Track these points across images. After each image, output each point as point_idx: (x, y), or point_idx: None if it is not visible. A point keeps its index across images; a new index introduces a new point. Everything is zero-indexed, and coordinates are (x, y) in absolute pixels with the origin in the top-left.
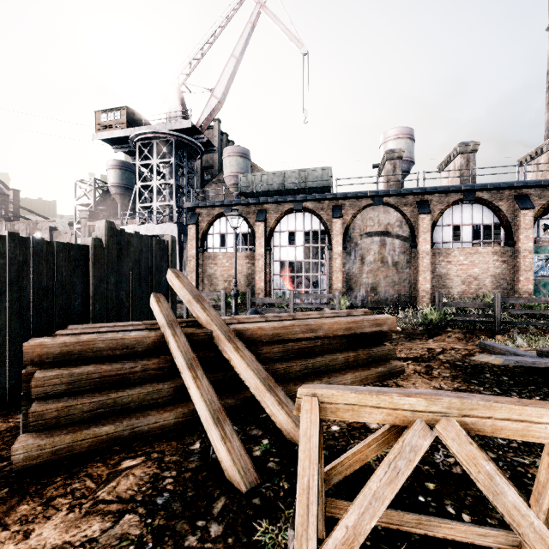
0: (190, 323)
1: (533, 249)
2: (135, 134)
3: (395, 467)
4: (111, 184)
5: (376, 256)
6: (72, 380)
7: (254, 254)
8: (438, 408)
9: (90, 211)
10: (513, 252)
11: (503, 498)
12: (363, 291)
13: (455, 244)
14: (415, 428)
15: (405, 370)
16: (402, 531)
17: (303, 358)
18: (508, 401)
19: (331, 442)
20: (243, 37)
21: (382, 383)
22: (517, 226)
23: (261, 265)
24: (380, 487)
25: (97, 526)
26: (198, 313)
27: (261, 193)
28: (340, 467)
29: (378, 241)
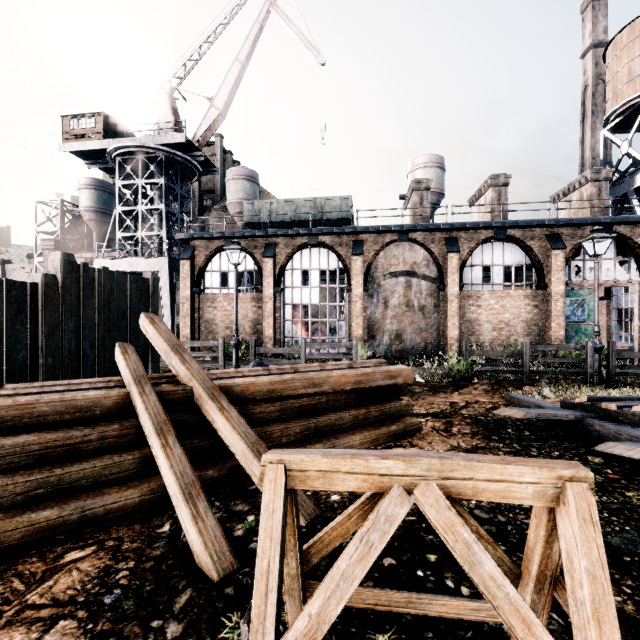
0: (168, 379)
1: (565, 292)
2: (114, 147)
3: (368, 542)
4: (85, 207)
5: (401, 300)
6: (1, 454)
7: (261, 296)
8: (417, 471)
9: (56, 241)
10: (545, 296)
11: (480, 569)
12: (386, 338)
13: (485, 287)
14: (392, 495)
15: (423, 427)
16: (394, 612)
17: (304, 418)
18: (491, 459)
19: (328, 514)
20: (249, 38)
21: (395, 444)
22: (549, 267)
23: (269, 309)
24: (350, 566)
25: (19, 639)
26: (176, 367)
27: (270, 224)
28: (320, 544)
29: (403, 282)
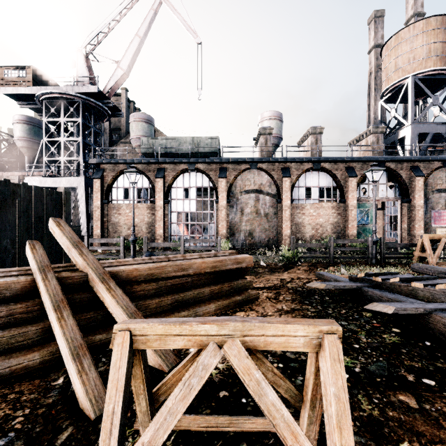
0: (70, 268)
1: (357, 205)
2: (41, 92)
3: (189, 385)
4: (18, 137)
5: (252, 209)
6: None
7: (154, 205)
8: (226, 332)
9: None
10: (344, 207)
11: (266, 398)
12: (242, 236)
13: (307, 201)
14: (208, 350)
15: (260, 297)
16: (222, 430)
17: (174, 293)
18: (278, 321)
19: None
20: (146, 20)
21: (240, 309)
22: (347, 188)
23: (160, 215)
24: (175, 404)
25: None
26: (76, 258)
27: (160, 154)
28: (165, 387)
29: (254, 197)
